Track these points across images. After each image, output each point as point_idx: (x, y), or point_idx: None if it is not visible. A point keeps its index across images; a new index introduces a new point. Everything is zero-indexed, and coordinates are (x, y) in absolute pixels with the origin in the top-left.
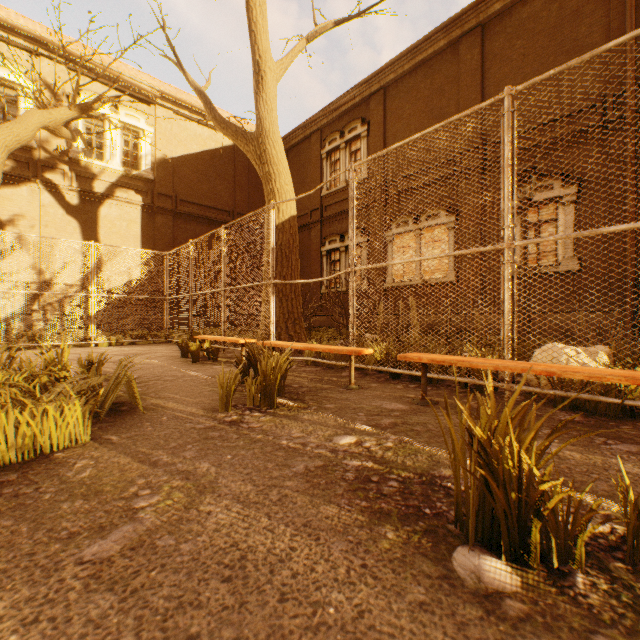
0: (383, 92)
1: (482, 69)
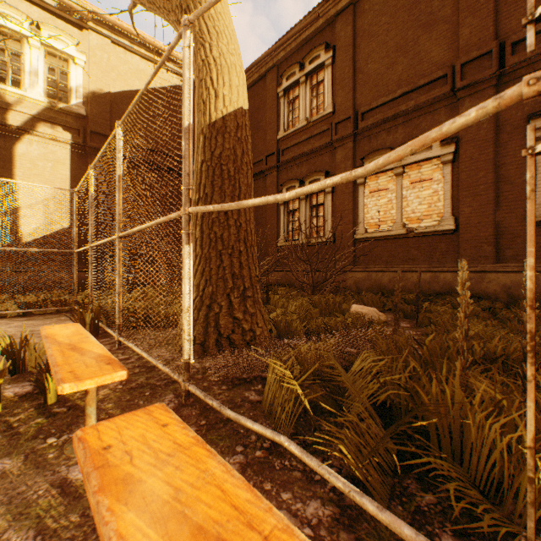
0: (352, 8)
1: None
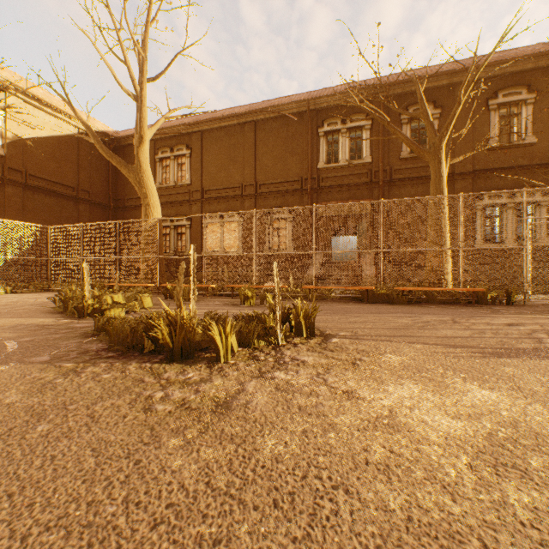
0: (201, 134)
1: (255, 144)
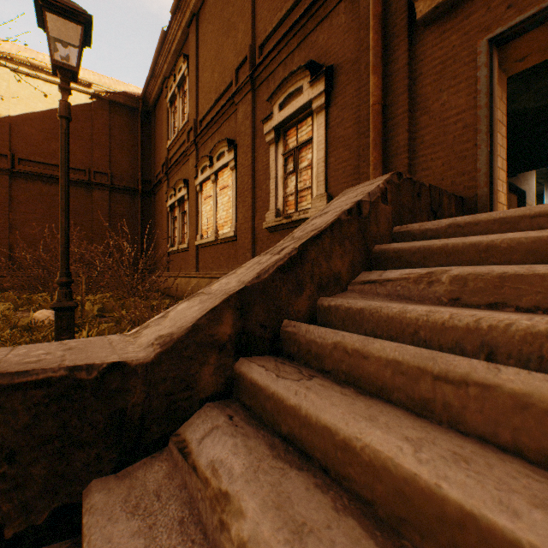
0: (196, 19)
1: None
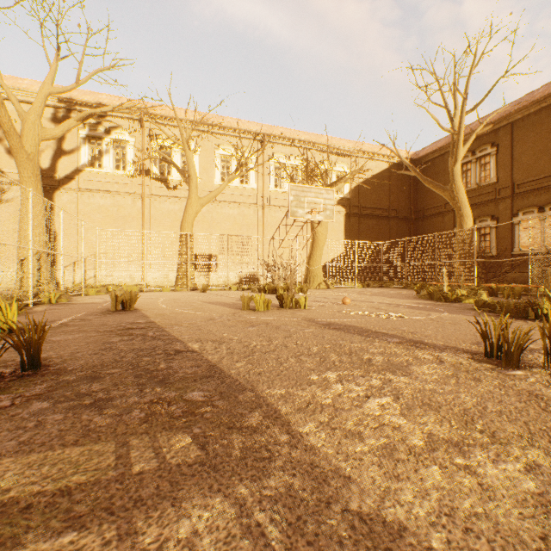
0: (510, 125)
1: None
